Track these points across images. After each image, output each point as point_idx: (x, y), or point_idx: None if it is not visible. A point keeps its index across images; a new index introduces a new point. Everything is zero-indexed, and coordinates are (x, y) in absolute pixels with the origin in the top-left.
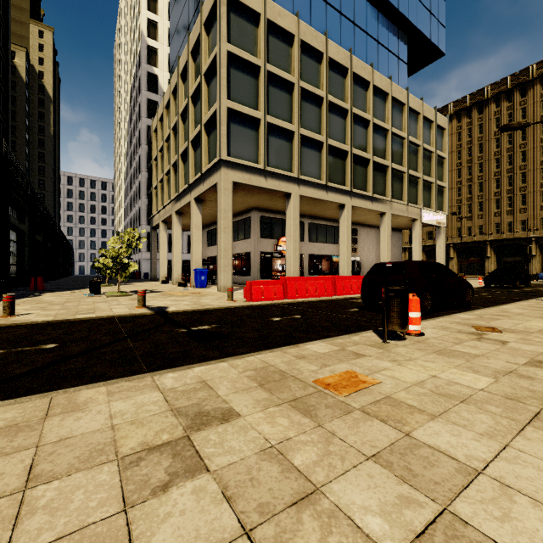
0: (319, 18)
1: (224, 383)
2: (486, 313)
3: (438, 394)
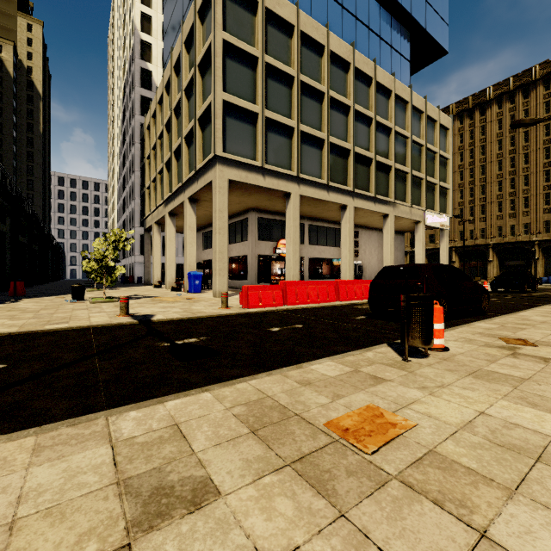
0: (320, 10)
1: (203, 429)
2: (507, 321)
3: (499, 446)
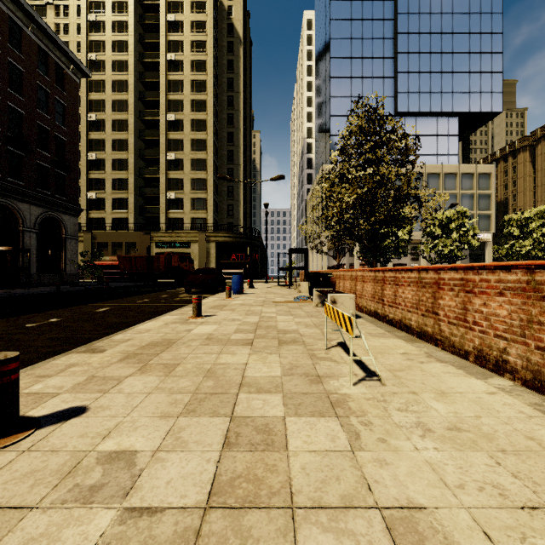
0: None
1: None
2: None
3: None
